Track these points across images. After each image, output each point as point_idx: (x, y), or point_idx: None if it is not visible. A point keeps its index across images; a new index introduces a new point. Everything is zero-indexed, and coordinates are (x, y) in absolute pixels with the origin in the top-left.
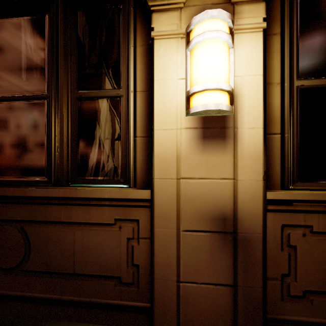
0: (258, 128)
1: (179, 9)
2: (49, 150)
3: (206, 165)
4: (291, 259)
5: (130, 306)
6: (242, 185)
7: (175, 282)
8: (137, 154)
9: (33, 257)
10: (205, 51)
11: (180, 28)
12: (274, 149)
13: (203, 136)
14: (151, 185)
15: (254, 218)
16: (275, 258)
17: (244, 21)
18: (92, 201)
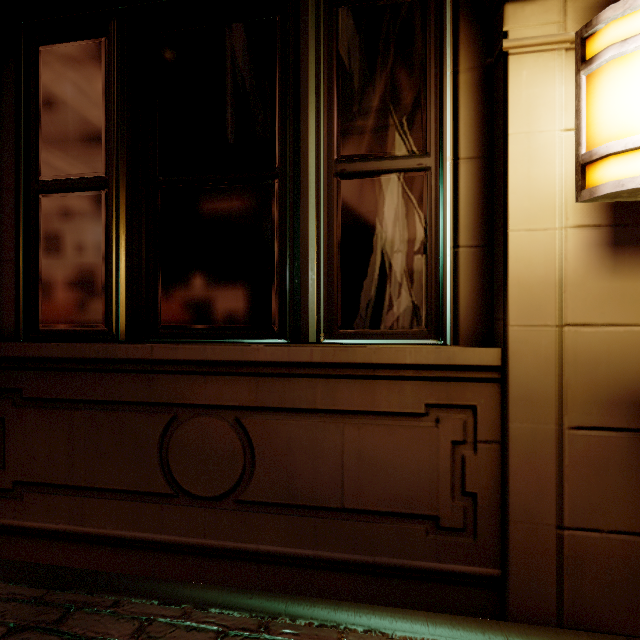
0: None
1: None
2: (280, 275)
3: (619, 299)
4: None
5: (458, 573)
6: None
7: (554, 528)
8: (460, 281)
9: (260, 477)
10: (638, 71)
11: (563, 31)
12: None
13: (613, 242)
14: (502, 339)
15: None
16: None
17: None
18: (379, 370)
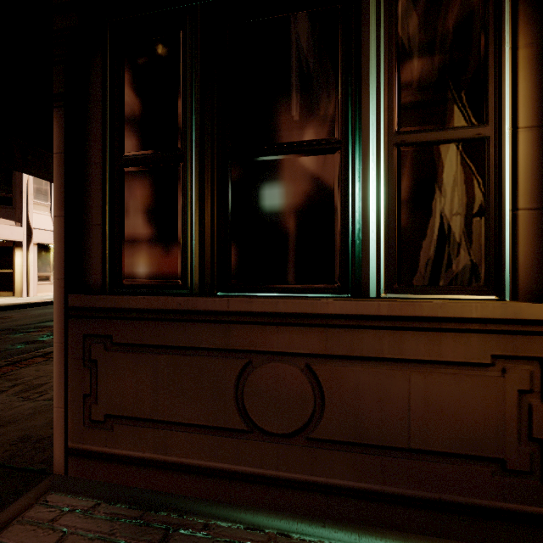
0: None
1: None
2: (342, 236)
3: None
4: None
5: (525, 513)
6: None
7: None
8: (519, 241)
9: (329, 418)
10: None
11: None
12: None
13: None
14: None
15: None
16: None
17: None
18: (445, 323)
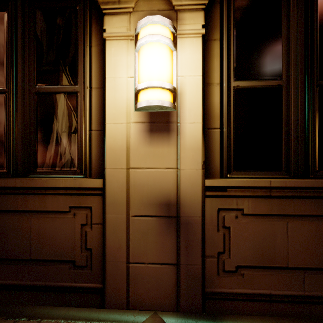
0: (198, 122)
1: (129, 13)
2: (7, 142)
3: (152, 156)
4: (225, 238)
5: (84, 287)
6: (184, 173)
7: (125, 263)
8: (92, 146)
9: None
10: (148, 52)
11: (129, 31)
12: (215, 142)
13: (150, 130)
14: (103, 175)
15: (194, 203)
16: (212, 238)
17: (186, 27)
18: (48, 190)
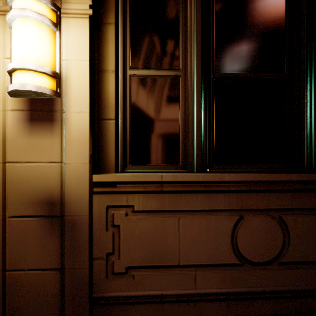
0: (85, 112)
1: None
2: None
3: (33, 149)
4: (115, 238)
5: None
6: (69, 168)
7: (1, 271)
8: None
9: None
10: (17, 29)
11: (6, 5)
12: (110, 134)
13: (30, 119)
14: None
15: (81, 201)
16: (100, 238)
17: (71, 5)
18: None
